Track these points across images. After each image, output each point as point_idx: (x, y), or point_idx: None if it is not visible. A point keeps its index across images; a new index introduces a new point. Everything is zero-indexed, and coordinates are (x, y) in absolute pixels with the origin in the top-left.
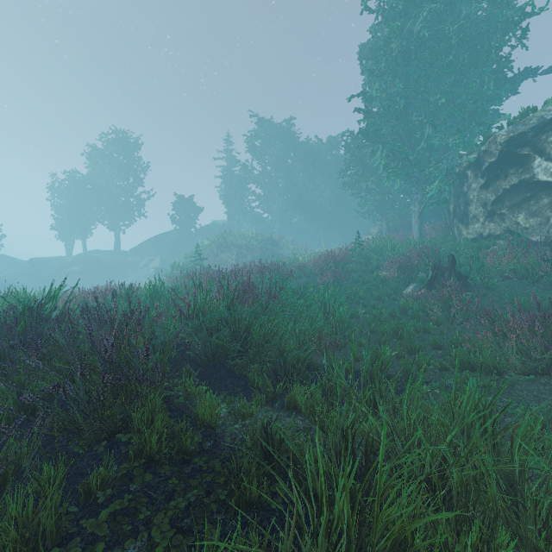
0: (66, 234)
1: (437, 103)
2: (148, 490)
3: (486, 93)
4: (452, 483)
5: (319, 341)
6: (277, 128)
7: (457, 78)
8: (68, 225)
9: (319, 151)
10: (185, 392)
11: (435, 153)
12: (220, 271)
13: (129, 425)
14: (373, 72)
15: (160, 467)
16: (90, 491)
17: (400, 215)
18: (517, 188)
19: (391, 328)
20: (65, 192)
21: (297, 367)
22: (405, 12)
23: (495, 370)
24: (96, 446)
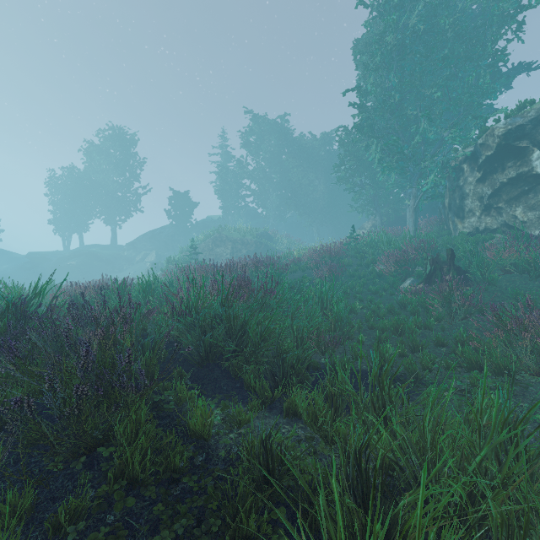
0: (64, 228)
1: (433, 96)
2: (130, 518)
3: (481, 87)
4: (490, 520)
5: (317, 338)
6: (271, 125)
7: (452, 72)
8: (65, 220)
9: (313, 147)
10: (176, 397)
11: (429, 147)
12: (215, 265)
13: (112, 437)
14: (368, 66)
15: (145, 488)
16: (60, 523)
17: (394, 209)
18: (515, 181)
19: (391, 324)
20: (63, 188)
21: (296, 369)
22: (401, 6)
23: (506, 370)
24: (73, 462)
